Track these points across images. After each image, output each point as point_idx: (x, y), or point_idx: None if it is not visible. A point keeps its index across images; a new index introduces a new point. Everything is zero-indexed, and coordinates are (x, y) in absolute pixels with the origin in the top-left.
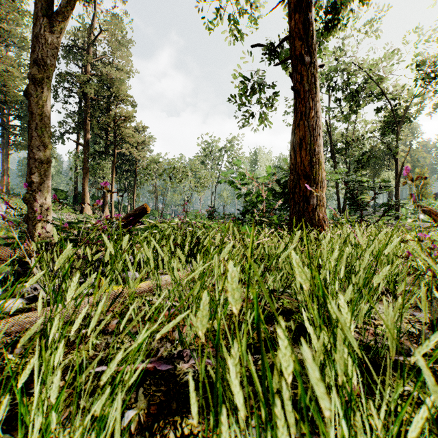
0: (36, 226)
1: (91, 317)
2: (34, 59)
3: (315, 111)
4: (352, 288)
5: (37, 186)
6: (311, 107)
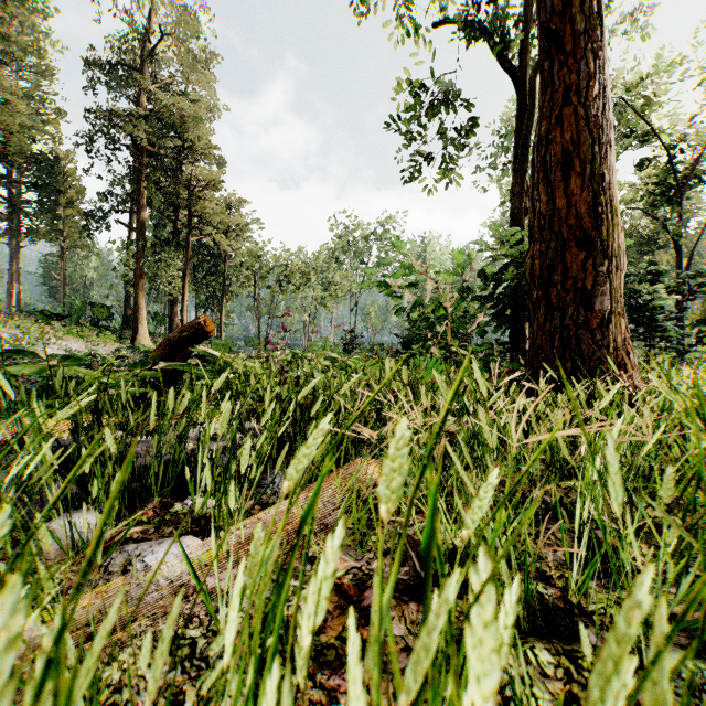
0: None
1: None
2: None
3: (602, 83)
4: None
5: None
6: (591, 74)
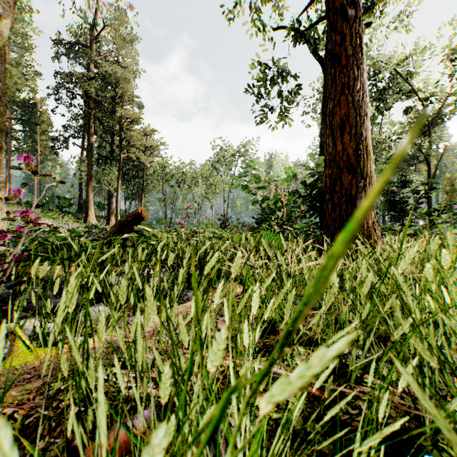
0: None
1: None
2: None
3: (362, 82)
4: None
5: None
6: (355, 78)
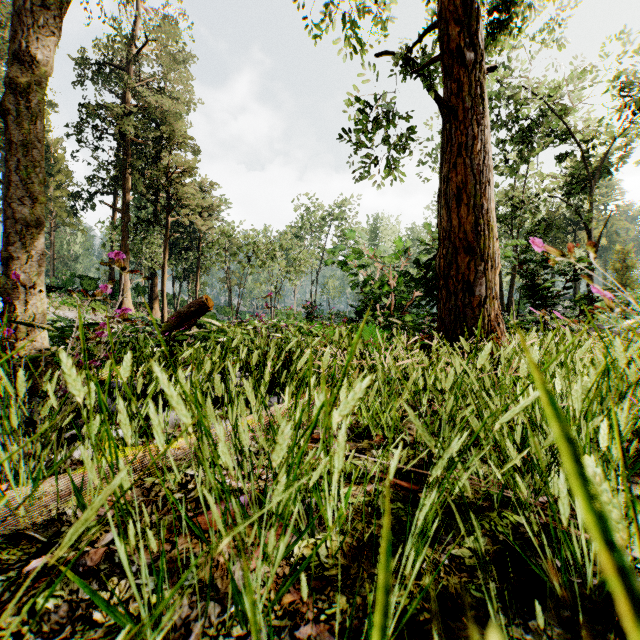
0: (18, 331)
1: (66, 520)
2: (14, 52)
3: (483, 142)
4: None
5: (20, 265)
6: (475, 136)
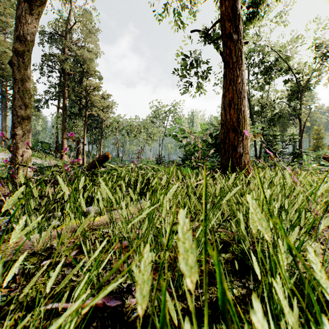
0: (19, 169)
1: (53, 248)
2: (17, 36)
3: (241, 78)
4: (298, 230)
5: (20, 137)
6: (238, 75)
